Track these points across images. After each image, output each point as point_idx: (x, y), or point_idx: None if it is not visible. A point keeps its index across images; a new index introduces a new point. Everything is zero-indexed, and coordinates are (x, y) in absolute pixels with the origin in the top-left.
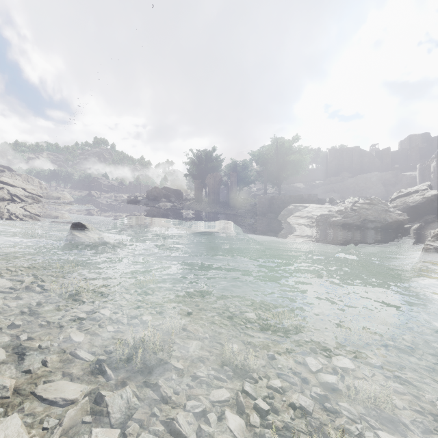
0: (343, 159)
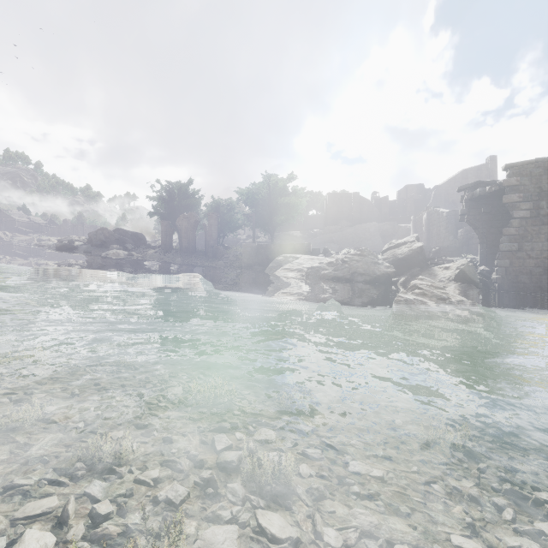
0: (342, 206)
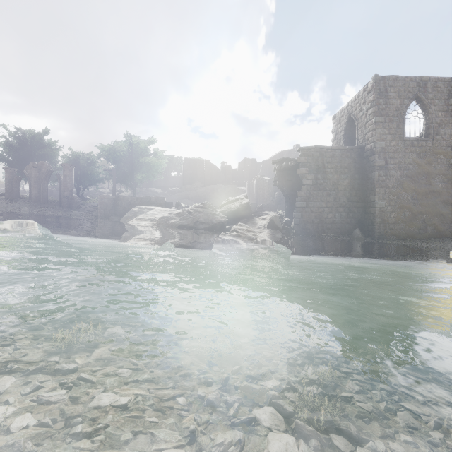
0: (197, 170)
